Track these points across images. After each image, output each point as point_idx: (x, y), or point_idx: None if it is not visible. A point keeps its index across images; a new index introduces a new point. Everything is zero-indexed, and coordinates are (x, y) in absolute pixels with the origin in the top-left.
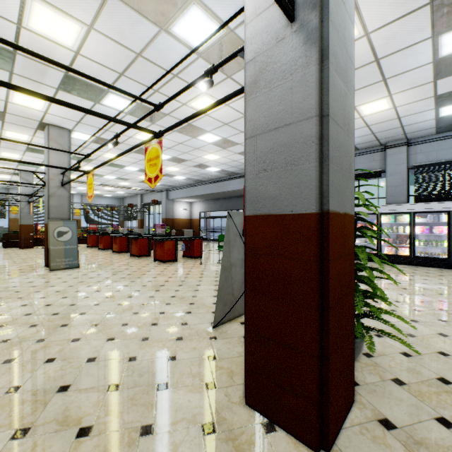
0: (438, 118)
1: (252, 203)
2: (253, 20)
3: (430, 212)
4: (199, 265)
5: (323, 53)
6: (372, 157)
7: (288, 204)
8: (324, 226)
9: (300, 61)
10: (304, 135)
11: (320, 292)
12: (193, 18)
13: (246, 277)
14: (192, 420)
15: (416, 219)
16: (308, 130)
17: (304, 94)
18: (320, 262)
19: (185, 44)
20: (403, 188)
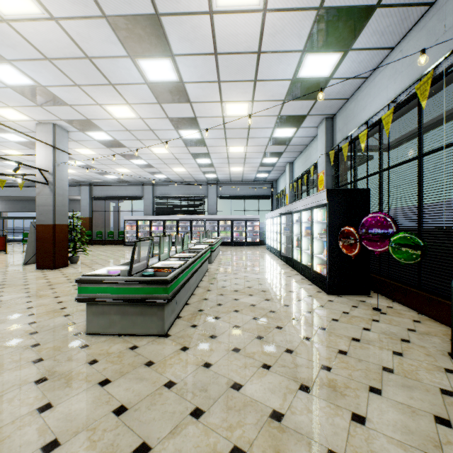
0: (158, 178)
1: (38, 221)
2: (39, 178)
3: (157, 220)
4: (5, 254)
5: (55, 194)
6: (138, 188)
7: (47, 222)
8: (55, 227)
9: (50, 194)
10: (50, 209)
11: (54, 239)
12: (11, 135)
13: (37, 239)
14: (20, 272)
15: (153, 223)
16: (51, 208)
17: (50, 201)
18: (54, 234)
19: (4, 138)
20: (151, 207)
